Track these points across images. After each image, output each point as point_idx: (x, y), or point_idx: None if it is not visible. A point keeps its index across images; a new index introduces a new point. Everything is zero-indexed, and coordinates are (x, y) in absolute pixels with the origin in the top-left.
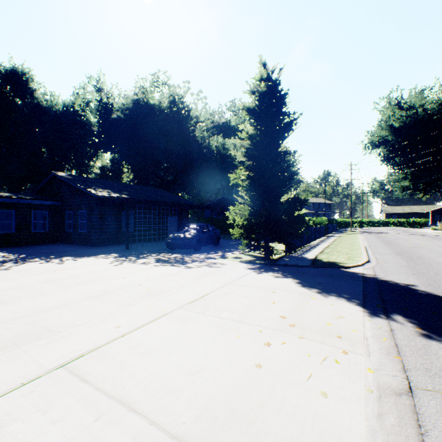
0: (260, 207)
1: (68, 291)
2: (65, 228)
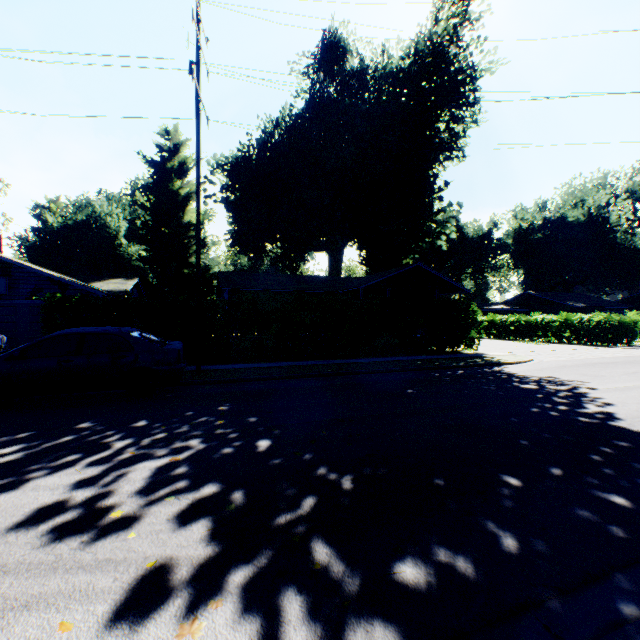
0: None
1: None
2: None
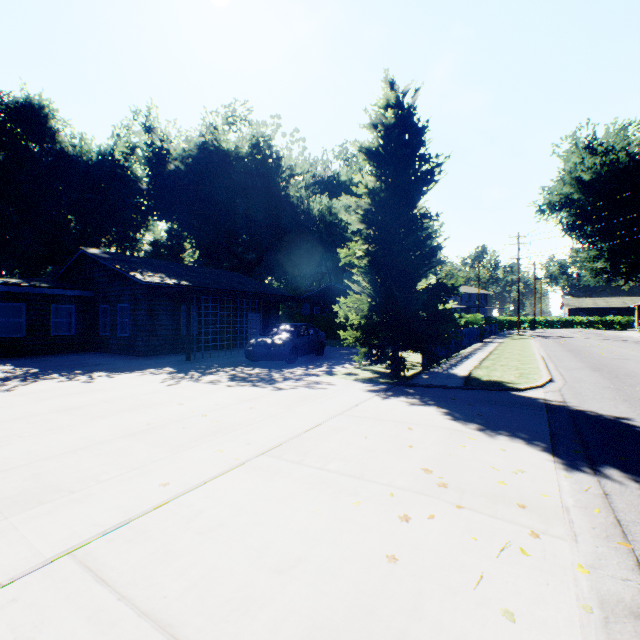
0: (385, 298)
1: (95, 424)
2: (99, 330)
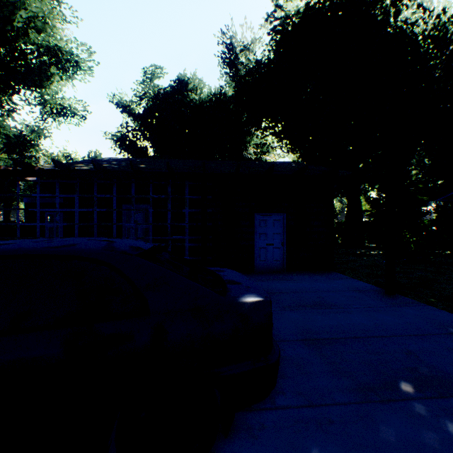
0: None
1: None
2: None
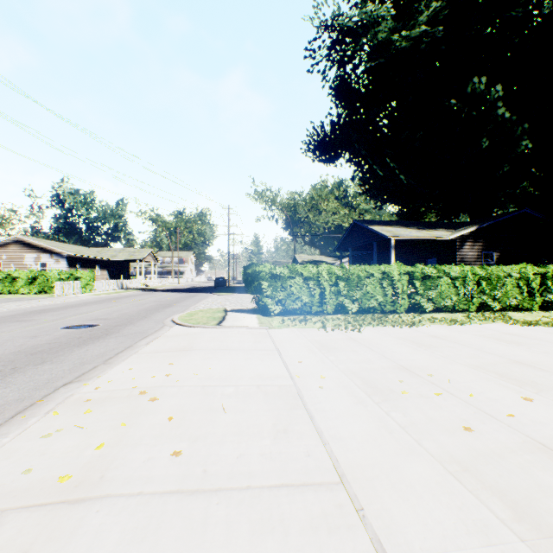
0: None
1: (447, 364)
2: None
